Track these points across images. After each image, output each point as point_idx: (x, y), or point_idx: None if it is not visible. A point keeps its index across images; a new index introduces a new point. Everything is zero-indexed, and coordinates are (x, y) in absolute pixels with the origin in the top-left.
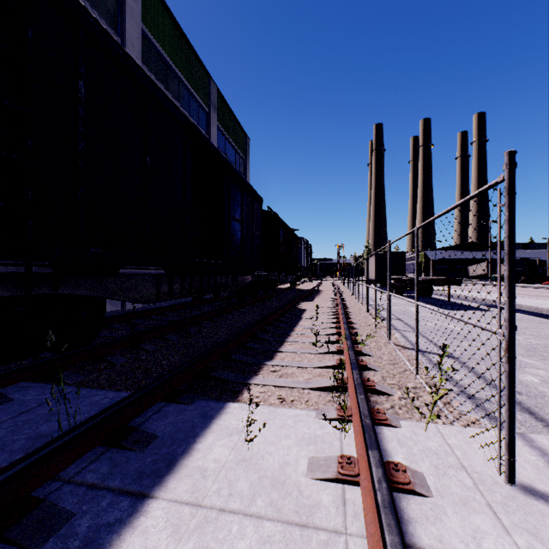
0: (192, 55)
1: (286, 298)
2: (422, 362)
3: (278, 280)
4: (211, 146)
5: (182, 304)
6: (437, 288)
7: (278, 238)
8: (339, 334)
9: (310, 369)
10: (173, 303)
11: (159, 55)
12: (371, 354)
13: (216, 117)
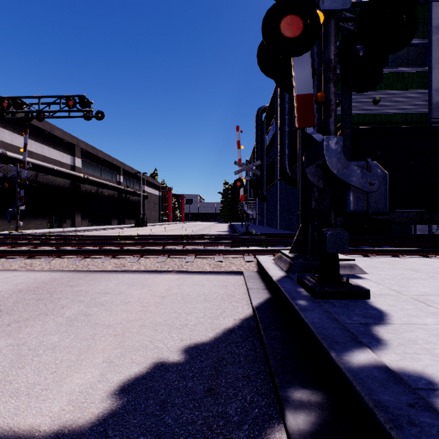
0: None
1: None
2: None
3: None
4: None
5: None
6: None
7: None
8: None
9: None
10: None
11: None
12: None
13: None
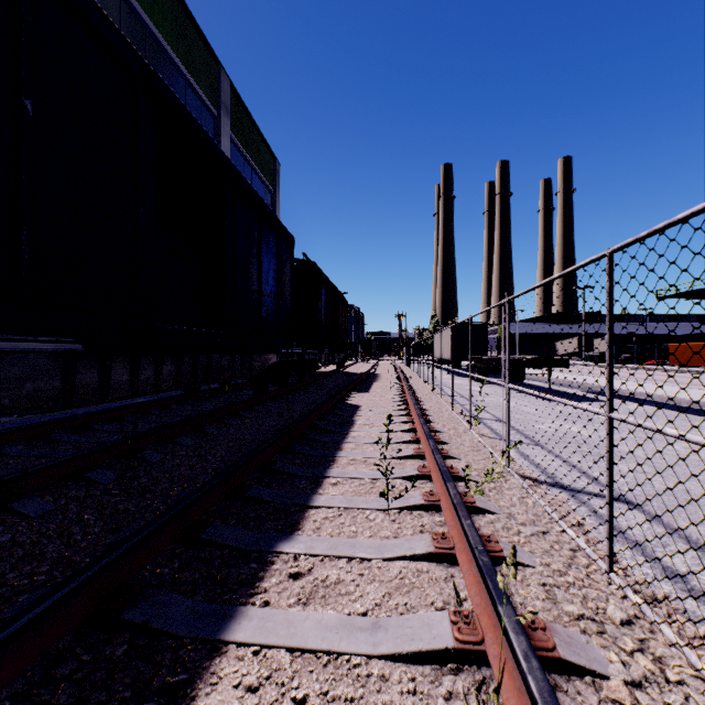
0: (190, 25)
1: (330, 386)
2: (586, 519)
3: (318, 360)
4: (196, 127)
5: (162, 401)
6: (527, 370)
7: (318, 299)
8: (420, 456)
9: (379, 563)
10: (156, 396)
11: (133, 11)
12: (493, 509)
13: (229, 124)
